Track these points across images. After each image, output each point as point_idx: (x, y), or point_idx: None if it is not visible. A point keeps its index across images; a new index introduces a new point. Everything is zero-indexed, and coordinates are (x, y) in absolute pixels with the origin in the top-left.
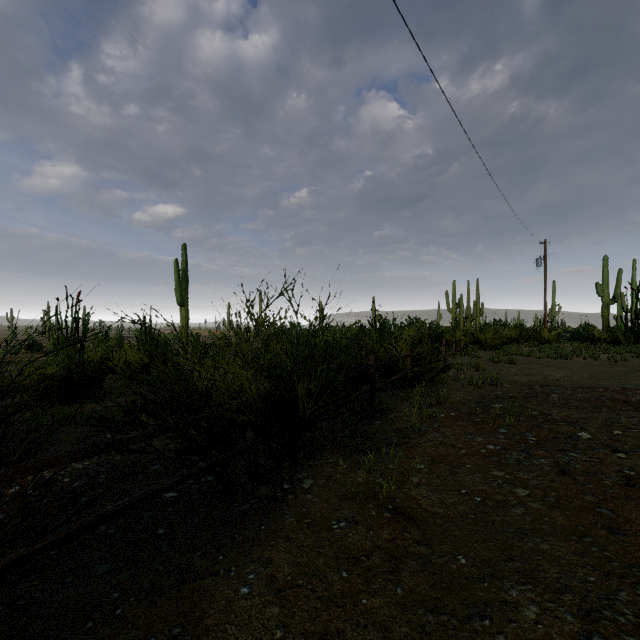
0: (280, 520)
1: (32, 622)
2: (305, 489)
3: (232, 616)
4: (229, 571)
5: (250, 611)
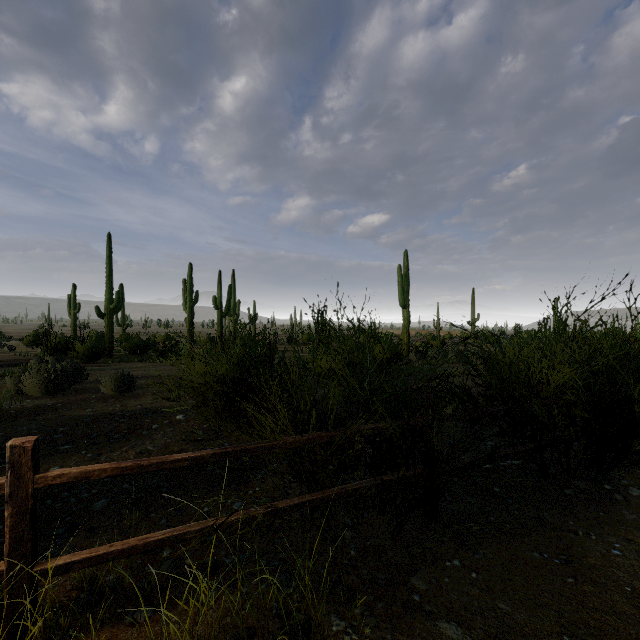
0: (618, 513)
1: (445, 514)
2: (634, 495)
3: (614, 565)
4: (588, 534)
5: (632, 568)
